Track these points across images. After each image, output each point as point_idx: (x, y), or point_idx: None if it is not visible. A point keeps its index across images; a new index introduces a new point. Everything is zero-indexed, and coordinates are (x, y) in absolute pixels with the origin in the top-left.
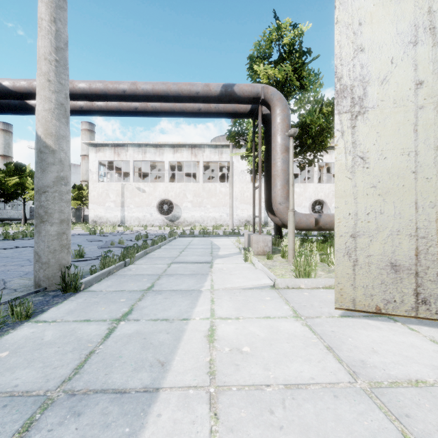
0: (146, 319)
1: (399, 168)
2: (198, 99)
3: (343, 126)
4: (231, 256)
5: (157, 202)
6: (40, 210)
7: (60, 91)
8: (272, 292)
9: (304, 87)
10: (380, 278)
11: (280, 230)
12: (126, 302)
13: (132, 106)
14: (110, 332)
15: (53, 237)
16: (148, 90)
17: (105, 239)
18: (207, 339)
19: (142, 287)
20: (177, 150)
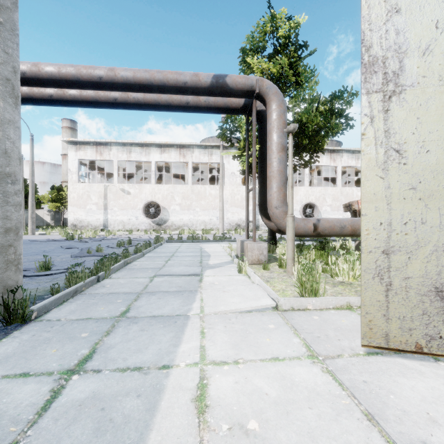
0: (110, 370)
1: None
2: (186, 90)
3: (372, 109)
4: (223, 266)
5: (143, 205)
6: None
7: (5, 62)
8: (275, 316)
9: (299, 84)
10: (422, 308)
11: (275, 236)
12: (88, 339)
13: (111, 96)
14: (52, 399)
15: None
16: (128, 78)
17: (82, 246)
18: (194, 407)
19: (113, 312)
20: (165, 150)
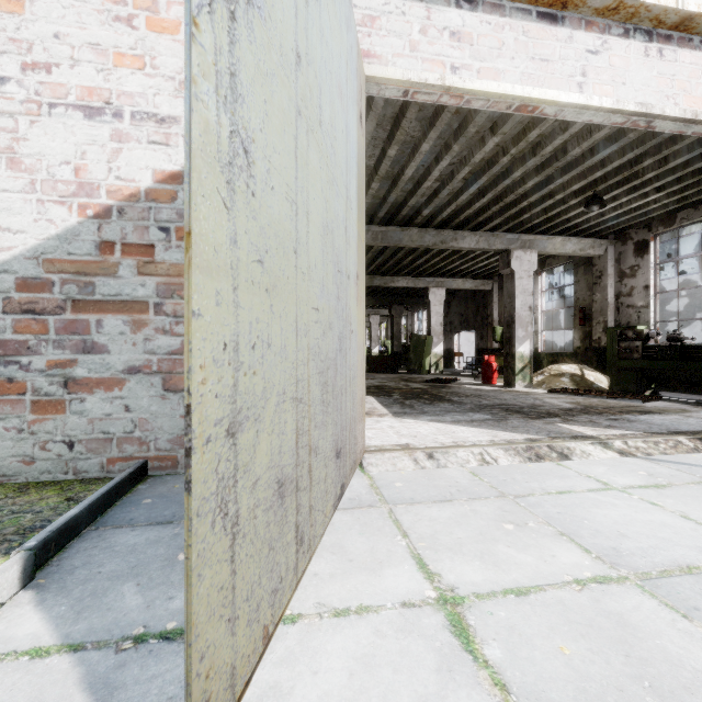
0: None
1: (285, 231)
2: None
3: None
4: None
5: None
6: None
7: None
8: None
9: None
10: (269, 539)
11: None
12: None
13: None
14: None
15: None
16: None
17: None
18: None
19: None
20: None
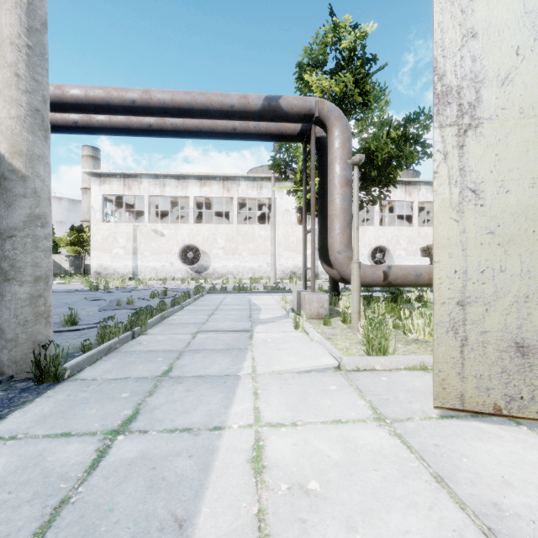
0: (157, 430)
1: (528, 206)
2: (233, 115)
3: (446, 145)
4: (276, 321)
5: (180, 249)
6: (3, 263)
7: (35, 91)
8: (337, 377)
9: (367, 105)
10: (501, 365)
11: (337, 286)
12: (129, 399)
13: (145, 122)
14: (99, 458)
15: (23, 303)
16: (165, 101)
17: (109, 298)
18: (251, 467)
19: (154, 371)
20: (205, 183)
